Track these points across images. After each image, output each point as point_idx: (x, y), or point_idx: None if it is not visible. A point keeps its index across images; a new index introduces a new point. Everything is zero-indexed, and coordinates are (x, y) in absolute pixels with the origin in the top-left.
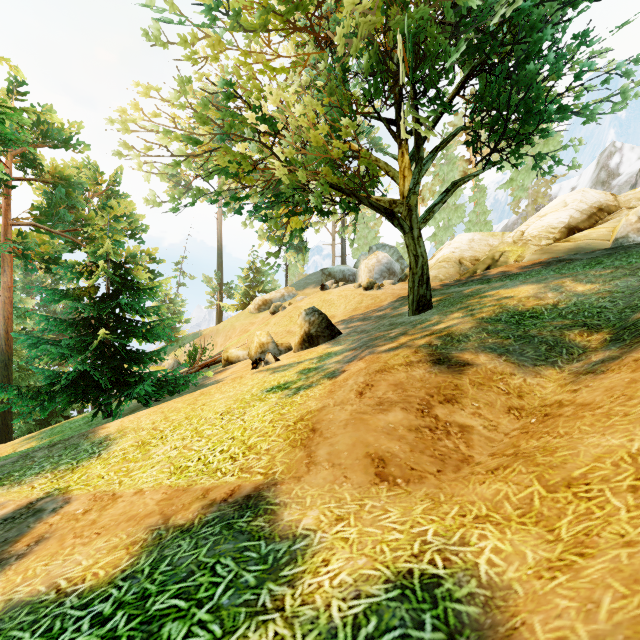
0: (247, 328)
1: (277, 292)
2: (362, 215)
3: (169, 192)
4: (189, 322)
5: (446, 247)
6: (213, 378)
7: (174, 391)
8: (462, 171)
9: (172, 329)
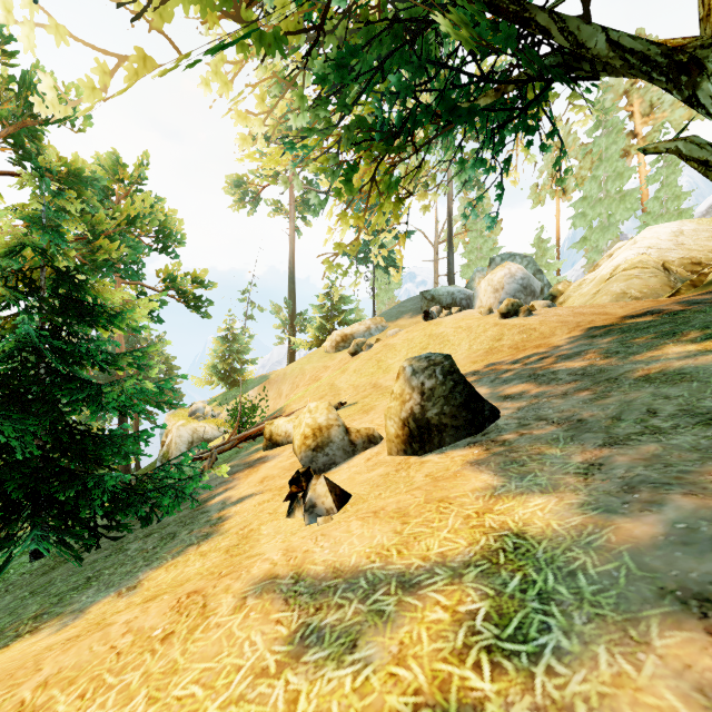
0: (318, 374)
1: (361, 324)
2: (474, 220)
3: (234, 207)
4: (255, 362)
5: (627, 247)
6: (232, 484)
7: (152, 515)
8: (621, 150)
9: (235, 371)
